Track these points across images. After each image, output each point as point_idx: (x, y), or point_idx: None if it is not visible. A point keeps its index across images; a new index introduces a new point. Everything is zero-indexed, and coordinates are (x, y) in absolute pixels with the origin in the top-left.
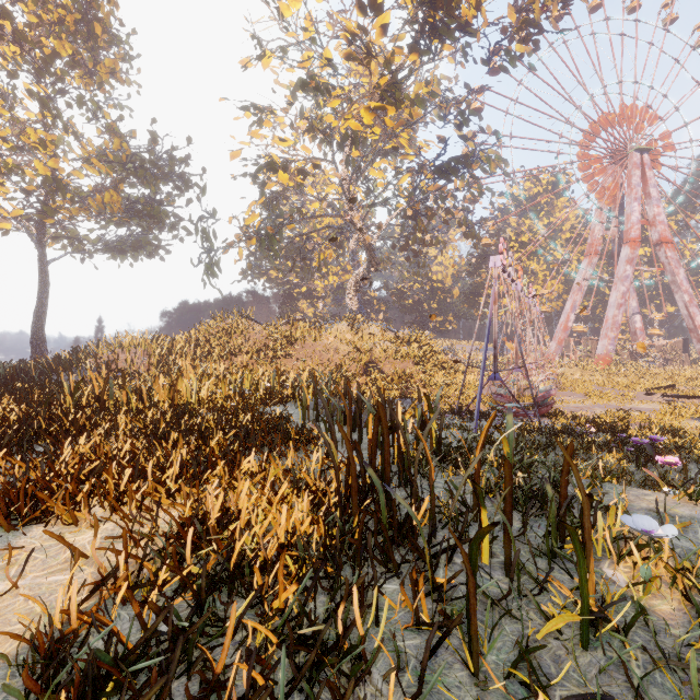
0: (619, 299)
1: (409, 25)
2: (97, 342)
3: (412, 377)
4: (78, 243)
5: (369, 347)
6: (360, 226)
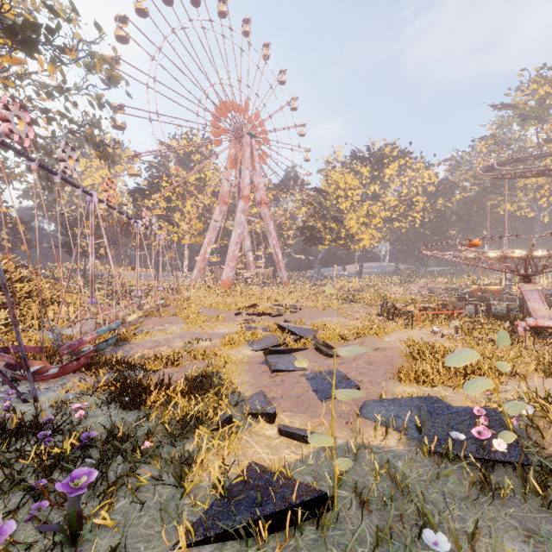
0: (237, 238)
1: None
2: None
3: None
4: None
5: None
6: None
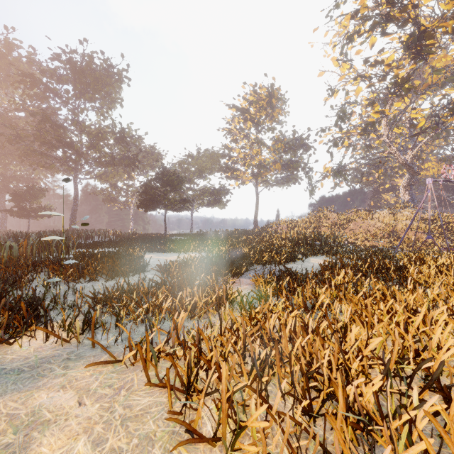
0: None
1: (403, 57)
2: (272, 223)
3: (418, 240)
4: (267, 183)
5: (394, 223)
6: (396, 154)
